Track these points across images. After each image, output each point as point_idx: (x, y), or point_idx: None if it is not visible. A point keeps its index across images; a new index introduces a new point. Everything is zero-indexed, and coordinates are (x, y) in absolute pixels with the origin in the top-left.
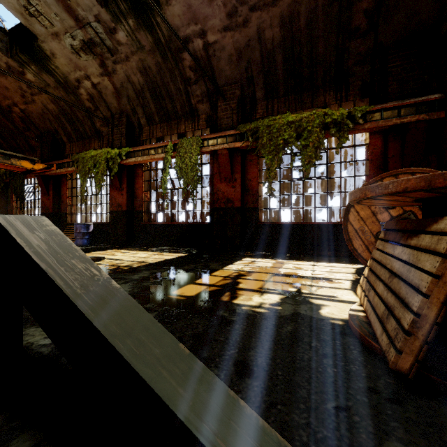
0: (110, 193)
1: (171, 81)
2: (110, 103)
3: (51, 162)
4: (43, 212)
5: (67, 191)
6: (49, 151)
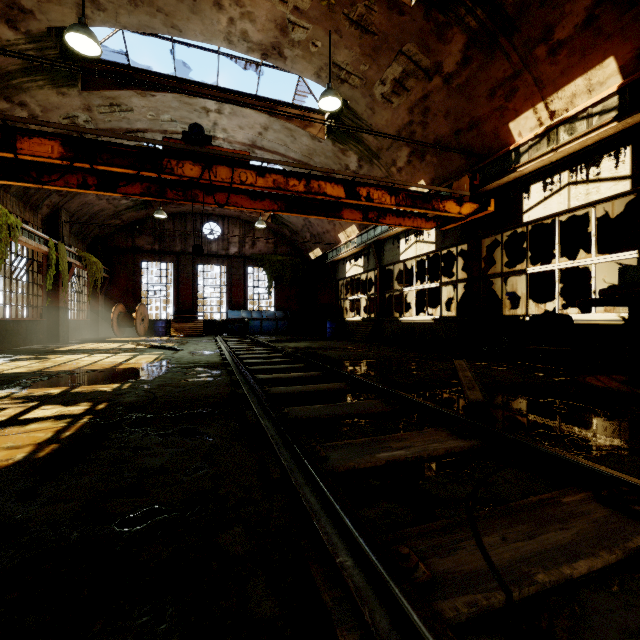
0: None
1: None
2: None
3: None
4: None
5: None
6: None
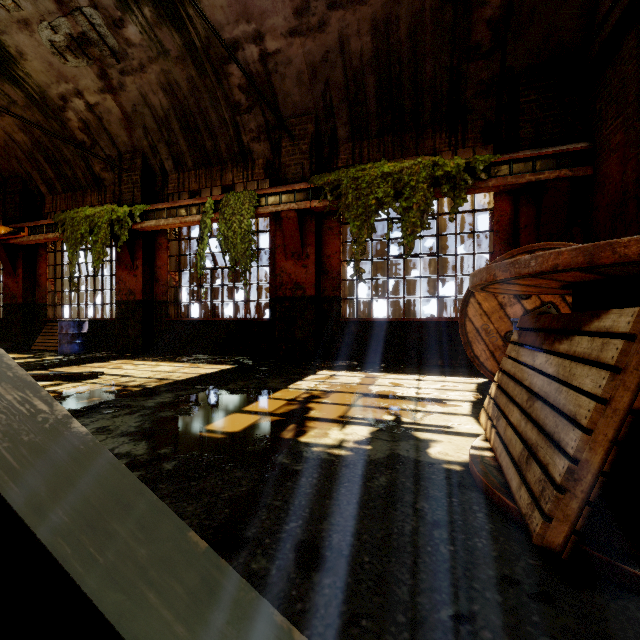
0: (116, 274)
1: (211, 106)
2: (116, 135)
3: (20, 224)
4: (7, 302)
5: (47, 269)
6: (17, 206)
